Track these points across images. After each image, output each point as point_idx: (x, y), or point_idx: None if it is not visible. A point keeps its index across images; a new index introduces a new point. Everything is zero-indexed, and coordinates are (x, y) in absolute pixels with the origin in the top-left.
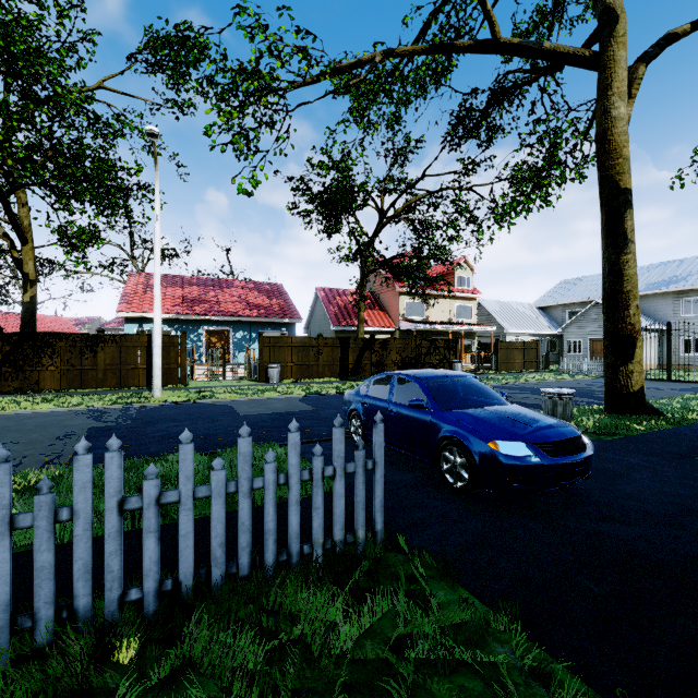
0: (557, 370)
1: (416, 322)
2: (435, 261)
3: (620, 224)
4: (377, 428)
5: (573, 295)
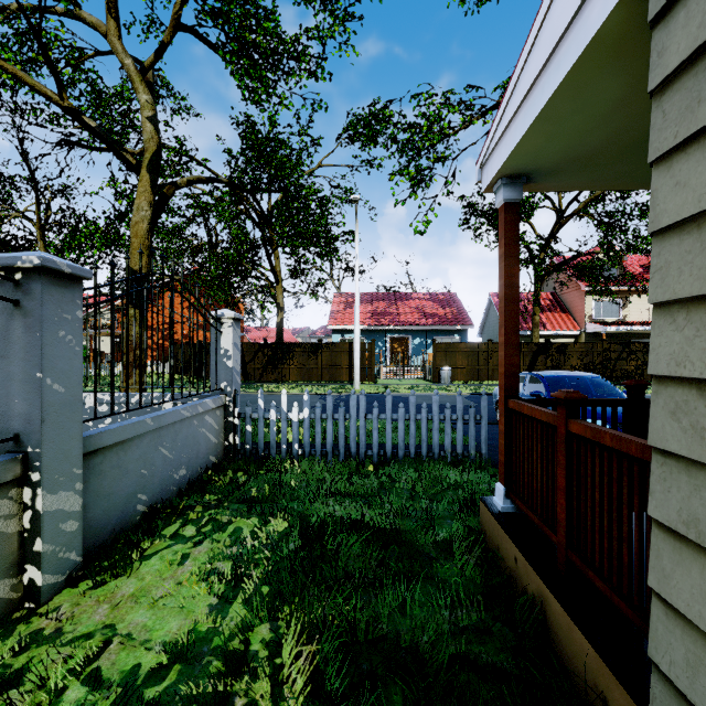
0: None
1: (606, 323)
2: (634, 252)
3: None
4: (482, 398)
5: None
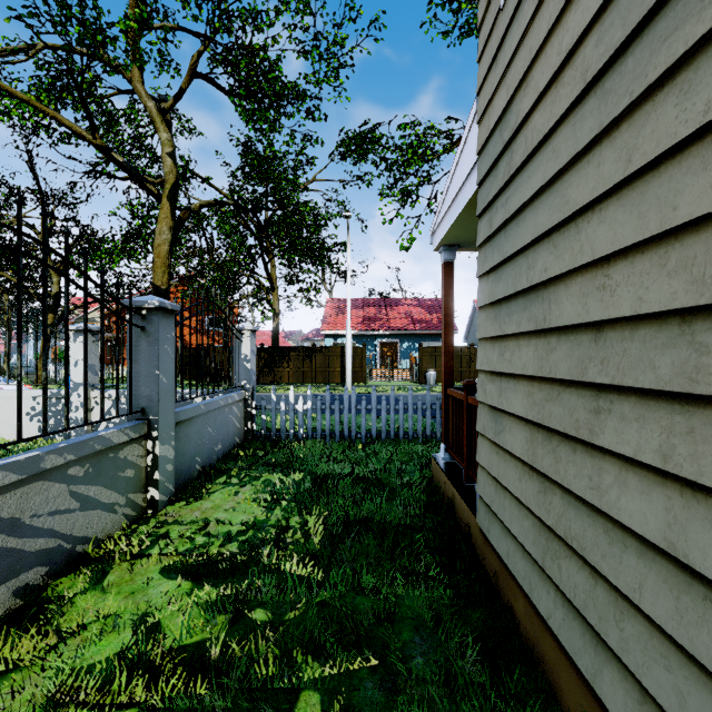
0: None
1: None
2: None
3: None
4: None
5: None
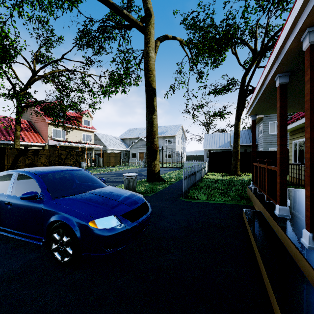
0: (128, 165)
1: (59, 141)
2: (71, 109)
3: (152, 102)
4: None
5: (133, 134)
